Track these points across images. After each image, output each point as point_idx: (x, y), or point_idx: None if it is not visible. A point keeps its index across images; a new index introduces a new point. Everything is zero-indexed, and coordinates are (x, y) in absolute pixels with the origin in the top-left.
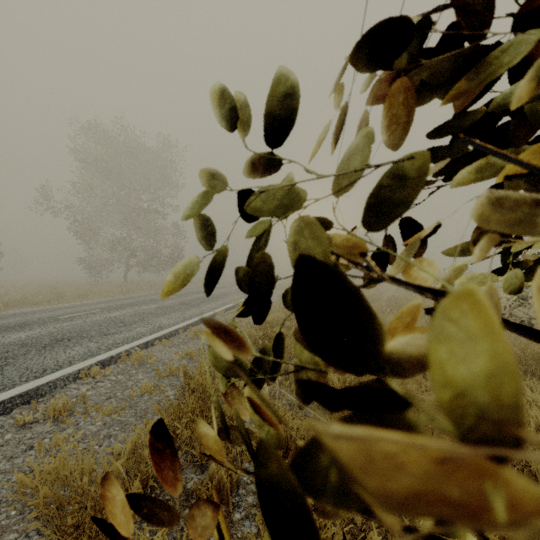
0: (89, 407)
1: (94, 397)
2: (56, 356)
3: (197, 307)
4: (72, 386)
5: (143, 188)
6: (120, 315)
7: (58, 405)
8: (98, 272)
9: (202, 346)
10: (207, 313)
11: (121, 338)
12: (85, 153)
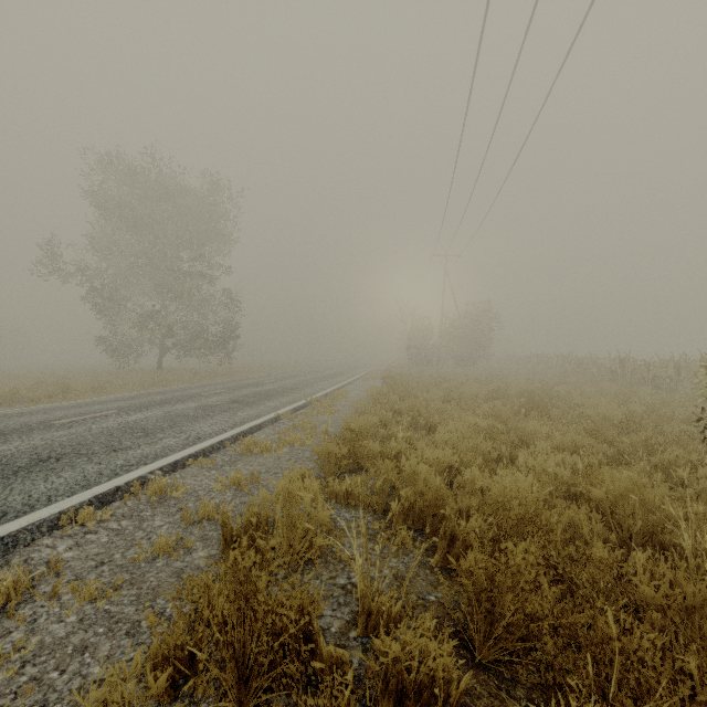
0: (63, 584)
1: (76, 563)
2: (29, 488)
3: (253, 406)
4: (45, 542)
5: (184, 244)
6: (142, 419)
7: (4, 585)
8: (123, 357)
9: (257, 467)
10: (268, 415)
11: (136, 456)
12: (105, 197)
